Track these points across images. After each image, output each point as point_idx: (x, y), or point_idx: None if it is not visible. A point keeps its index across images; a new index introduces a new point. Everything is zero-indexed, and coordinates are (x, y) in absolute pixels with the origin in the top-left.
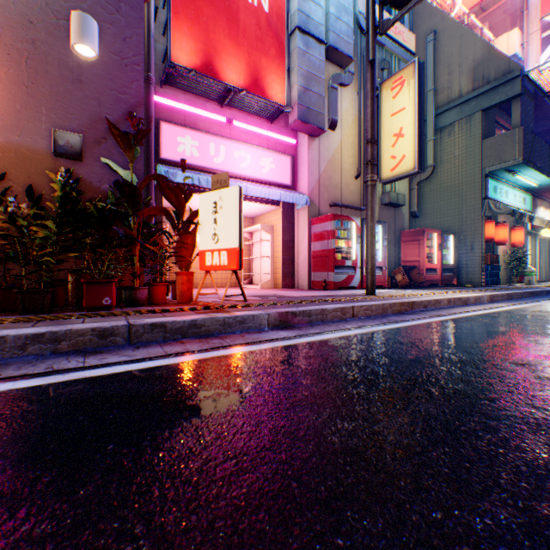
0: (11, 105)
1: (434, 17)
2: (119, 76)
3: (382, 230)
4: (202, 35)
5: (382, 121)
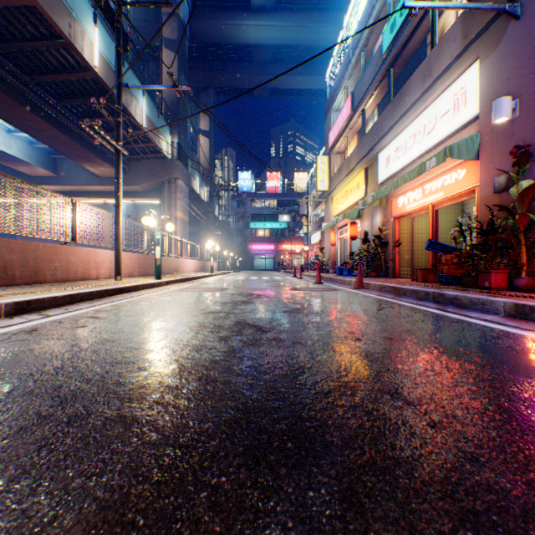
0: (482, 174)
1: None
2: None
3: None
4: None
5: None
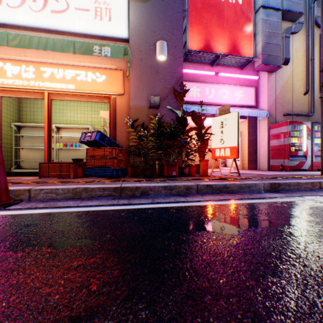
0: (133, 89)
1: None
2: (173, 65)
3: None
4: (203, 30)
5: None
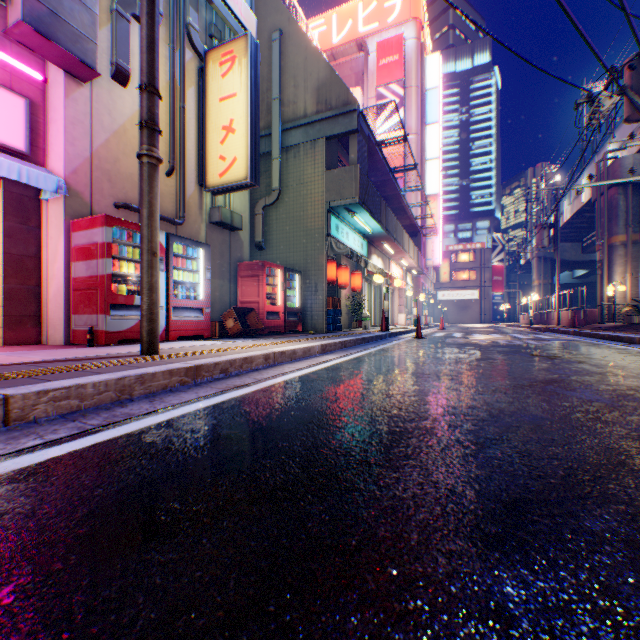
0: None
1: (281, 14)
2: None
3: (205, 256)
4: None
5: (210, 105)
